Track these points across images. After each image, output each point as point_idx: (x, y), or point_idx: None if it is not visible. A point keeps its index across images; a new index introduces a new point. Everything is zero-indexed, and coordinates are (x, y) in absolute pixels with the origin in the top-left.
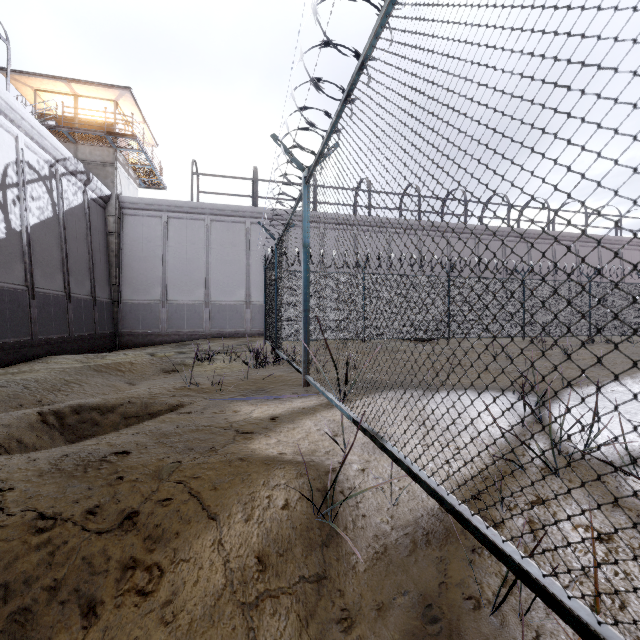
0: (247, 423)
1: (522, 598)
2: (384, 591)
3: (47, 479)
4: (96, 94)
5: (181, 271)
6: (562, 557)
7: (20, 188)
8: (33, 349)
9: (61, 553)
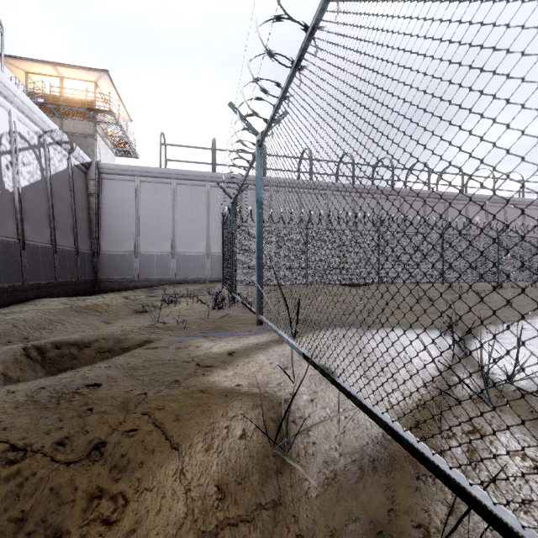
0: (207, 357)
1: (469, 527)
2: (336, 517)
3: (22, 411)
4: (79, 76)
5: (151, 227)
6: (504, 486)
7: (13, 155)
8: (24, 293)
9: (29, 484)
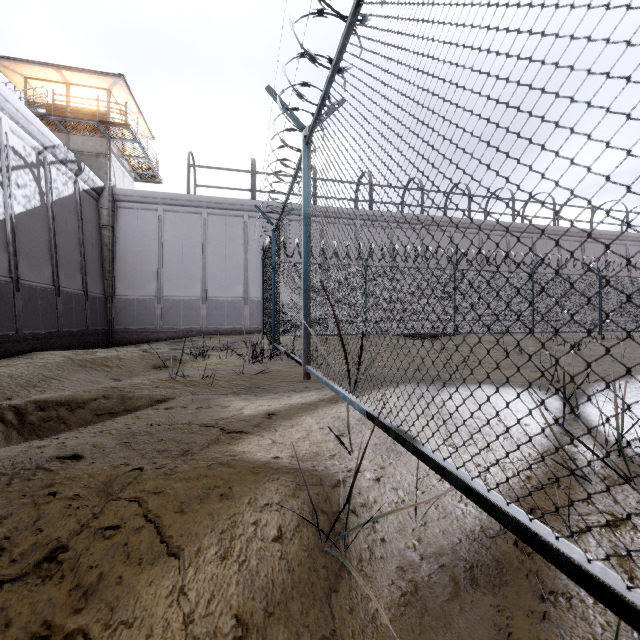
0: (236, 420)
1: None
2: None
3: None
4: (89, 82)
5: (177, 266)
6: None
7: (4, 174)
8: (17, 344)
9: None
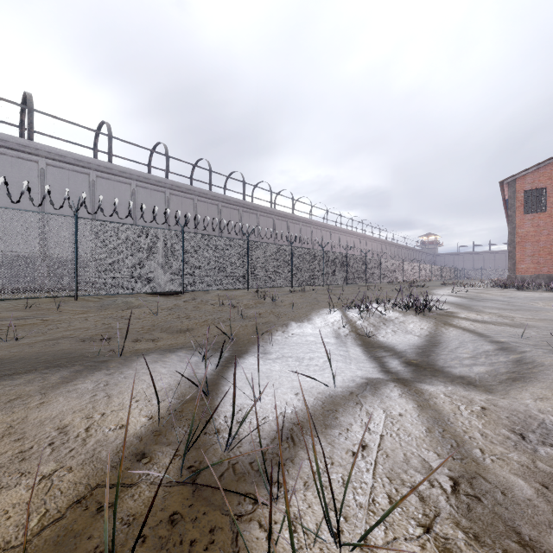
0: None
1: None
2: None
3: None
4: None
5: None
6: None
7: None
8: None
9: None
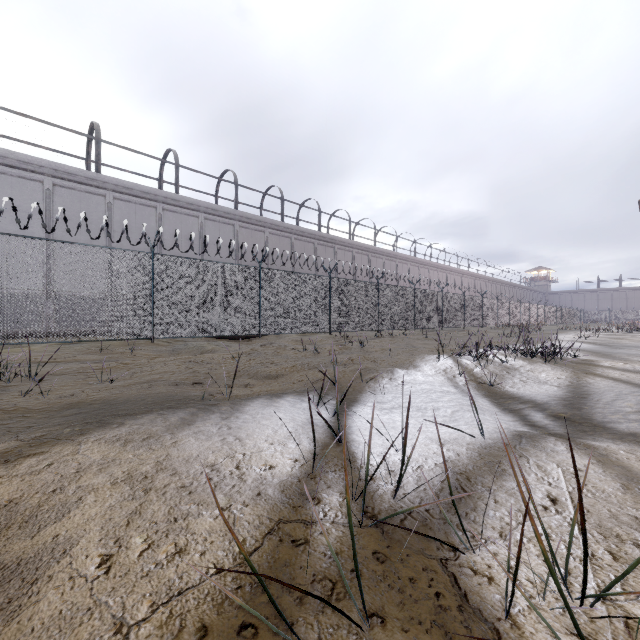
0: None
1: None
2: None
3: None
4: None
5: None
6: None
7: None
8: None
9: None
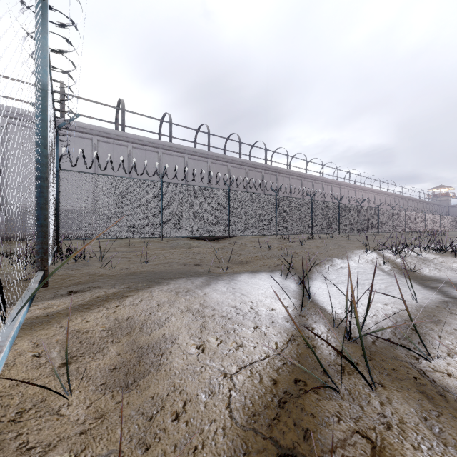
0: None
1: None
2: None
3: None
4: None
5: None
6: None
7: None
8: None
9: None
